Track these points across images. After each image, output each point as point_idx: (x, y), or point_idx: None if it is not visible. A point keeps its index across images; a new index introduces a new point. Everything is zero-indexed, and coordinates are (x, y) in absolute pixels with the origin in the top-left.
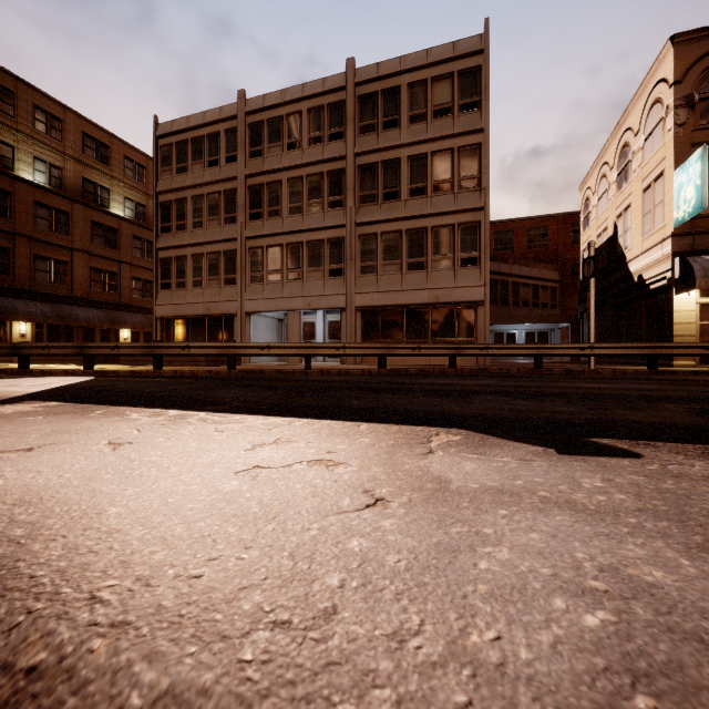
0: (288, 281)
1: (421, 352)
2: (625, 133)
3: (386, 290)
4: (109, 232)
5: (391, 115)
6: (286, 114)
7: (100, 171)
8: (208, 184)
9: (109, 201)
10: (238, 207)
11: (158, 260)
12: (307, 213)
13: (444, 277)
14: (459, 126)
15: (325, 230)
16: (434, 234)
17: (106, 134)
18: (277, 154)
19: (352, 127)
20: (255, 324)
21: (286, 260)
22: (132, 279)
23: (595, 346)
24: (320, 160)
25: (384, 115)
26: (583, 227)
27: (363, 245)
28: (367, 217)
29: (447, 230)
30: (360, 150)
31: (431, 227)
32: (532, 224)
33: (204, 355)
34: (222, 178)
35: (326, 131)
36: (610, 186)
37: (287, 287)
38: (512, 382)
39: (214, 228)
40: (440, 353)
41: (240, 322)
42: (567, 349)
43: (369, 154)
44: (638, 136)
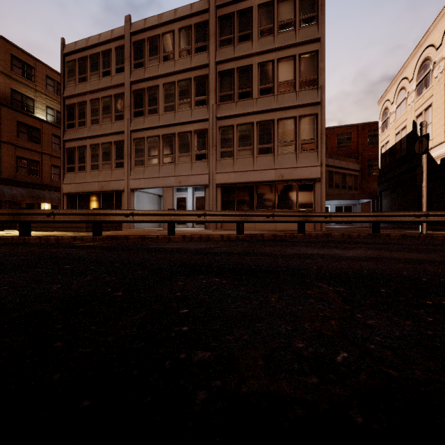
0: (163, 164)
1: (274, 219)
2: (425, 50)
3: (240, 170)
4: (32, 130)
5: (245, 31)
6: (162, 33)
7: (26, 85)
8: (102, 90)
9: (33, 108)
10: (125, 107)
11: (65, 150)
12: (178, 110)
13: (288, 159)
14: (300, 37)
15: (192, 124)
16: (280, 125)
17: (31, 58)
18: (155, 65)
19: (214, 41)
20: (139, 198)
21: (162, 148)
22: (52, 166)
23: (430, 213)
24: (188, 67)
25: (239, 31)
26: (381, 130)
27: (223, 135)
28: (225, 112)
29: (290, 122)
30: (220, 58)
31: (277, 119)
32: (340, 131)
33: (69, 221)
34: (112, 85)
35: (193, 45)
36: (410, 94)
37: (163, 169)
38: (396, 253)
39: (107, 124)
40: (291, 220)
41: (127, 197)
42: (404, 216)
43: (227, 62)
44: (440, 49)
